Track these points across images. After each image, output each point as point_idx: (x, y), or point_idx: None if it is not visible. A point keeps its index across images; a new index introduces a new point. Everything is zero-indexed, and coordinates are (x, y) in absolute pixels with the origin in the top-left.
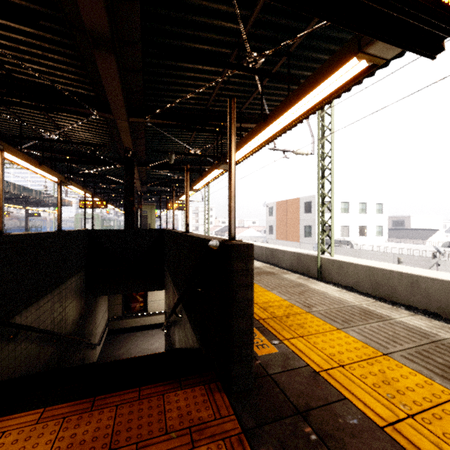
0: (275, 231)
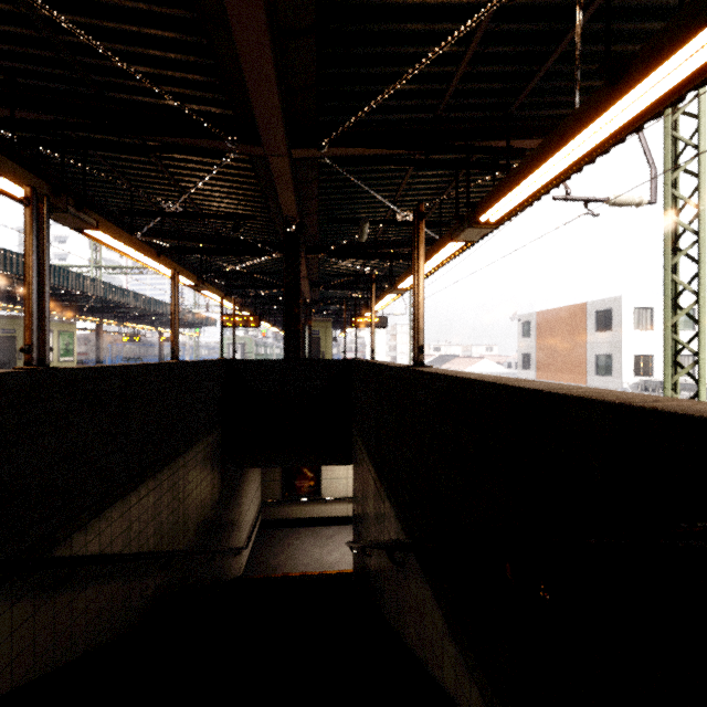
0: (536, 364)
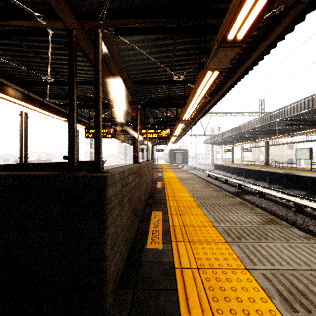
0: None
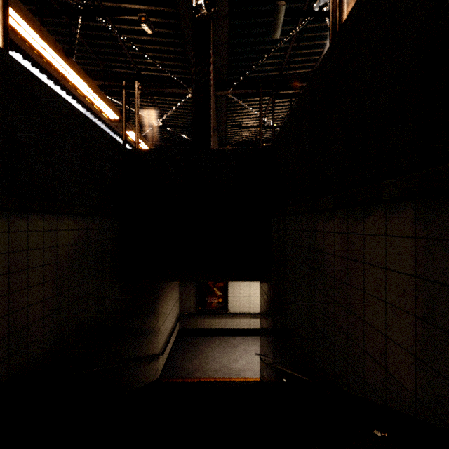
0: None
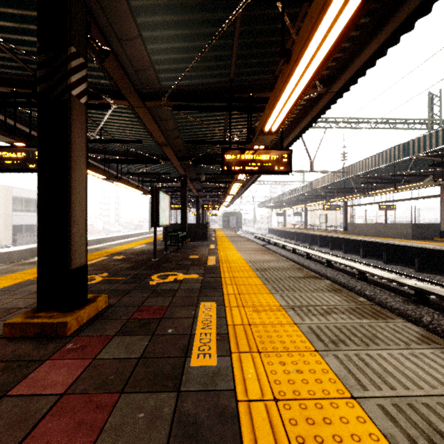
0: None
